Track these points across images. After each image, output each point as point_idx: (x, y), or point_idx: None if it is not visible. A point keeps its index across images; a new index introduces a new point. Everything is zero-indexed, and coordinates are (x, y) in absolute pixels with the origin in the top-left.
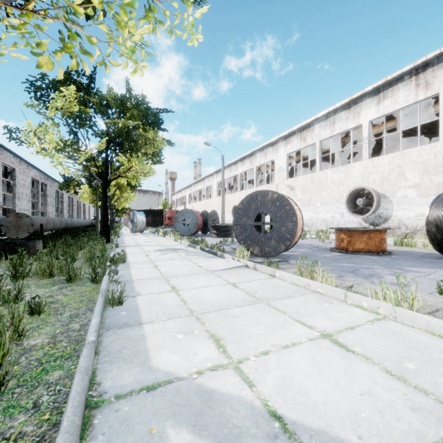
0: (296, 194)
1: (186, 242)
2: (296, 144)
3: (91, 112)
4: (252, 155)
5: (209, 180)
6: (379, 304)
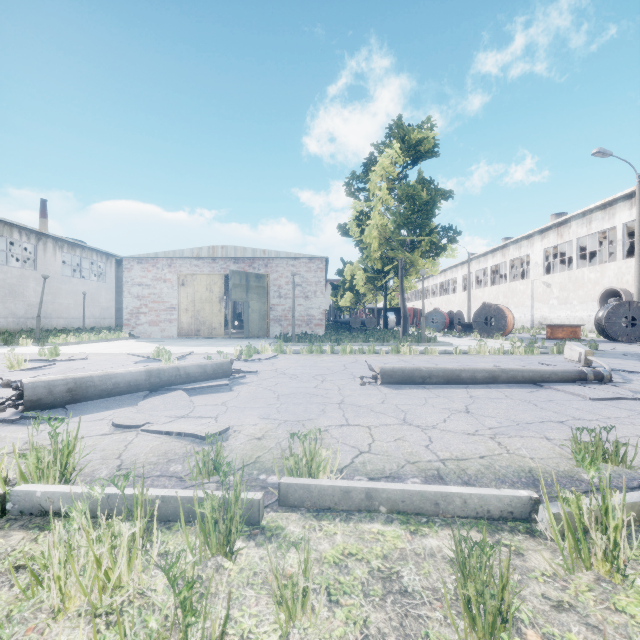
0: (553, 291)
1: (441, 334)
2: (553, 239)
3: None
4: (504, 247)
5: (452, 272)
6: (508, 342)
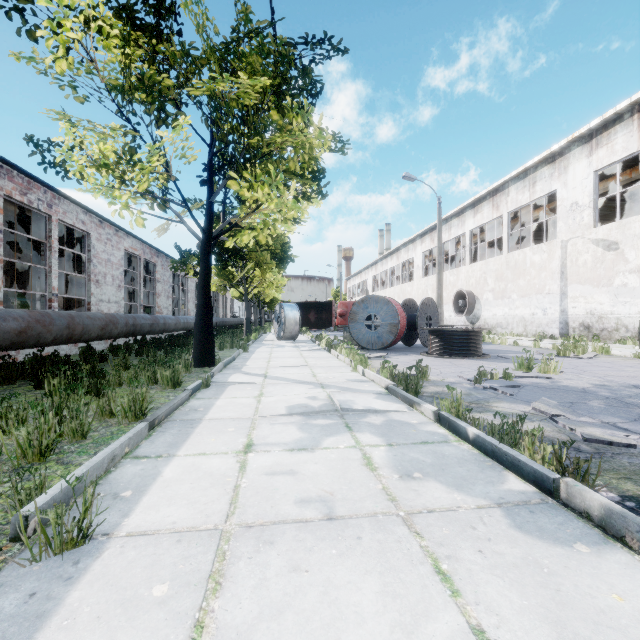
0: (625, 257)
1: (379, 378)
2: (625, 142)
3: (171, 85)
4: (498, 191)
5: (407, 250)
6: None
